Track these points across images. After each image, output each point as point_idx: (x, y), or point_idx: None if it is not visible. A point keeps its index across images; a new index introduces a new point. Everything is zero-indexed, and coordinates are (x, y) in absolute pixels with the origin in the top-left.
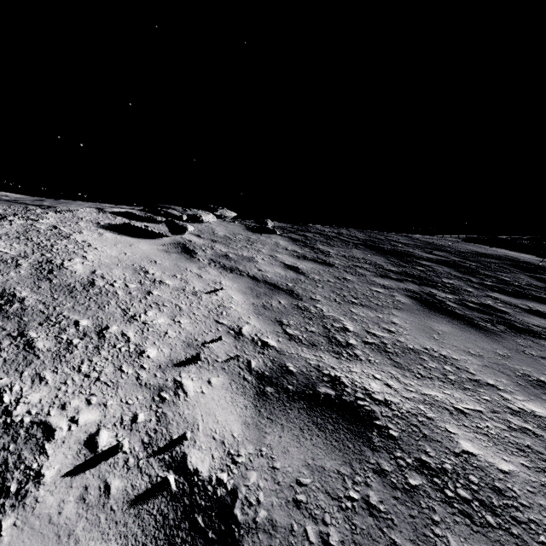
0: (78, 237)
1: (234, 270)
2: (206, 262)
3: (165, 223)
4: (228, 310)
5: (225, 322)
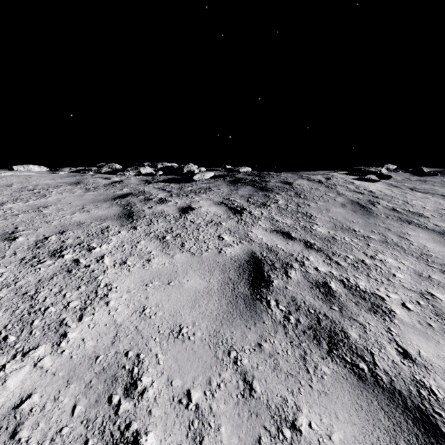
0: (356, 183)
1: (427, 193)
2: (410, 190)
3: (376, 175)
4: (441, 203)
5: (444, 205)
